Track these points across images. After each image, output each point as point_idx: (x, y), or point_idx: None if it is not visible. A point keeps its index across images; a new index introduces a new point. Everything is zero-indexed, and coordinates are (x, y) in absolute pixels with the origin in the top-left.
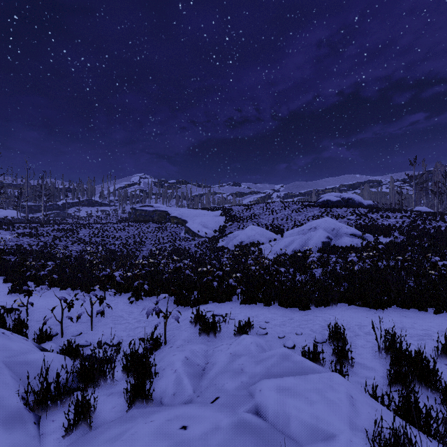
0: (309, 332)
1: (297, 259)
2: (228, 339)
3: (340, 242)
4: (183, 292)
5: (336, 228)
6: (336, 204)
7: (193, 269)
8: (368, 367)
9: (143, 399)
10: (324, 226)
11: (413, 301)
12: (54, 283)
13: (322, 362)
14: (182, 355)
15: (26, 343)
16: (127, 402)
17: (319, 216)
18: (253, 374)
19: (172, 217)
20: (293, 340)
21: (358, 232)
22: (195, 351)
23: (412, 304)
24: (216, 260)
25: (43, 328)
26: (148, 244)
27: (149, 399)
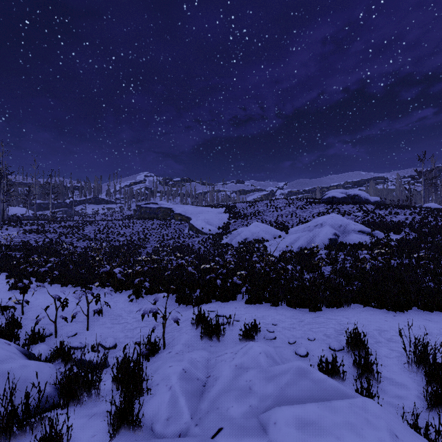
0: (322, 337)
1: (303, 256)
2: (232, 344)
3: (348, 239)
4: (185, 291)
5: (343, 225)
6: (342, 201)
7: (196, 266)
8: (397, 382)
9: (129, 425)
10: (331, 223)
11: (437, 303)
12: (55, 280)
13: (341, 375)
14: (179, 366)
15: (7, 348)
16: (108, 432)
17: (325, 212)
18: (264, 395)
19: (176, 214)
20: (305, 346)
21: (367, 229)
22: (195, 361)
23: (435, 306)
24: (220, 257)
25: (37, 328)
26: (152, 241)
27: (137, 425)
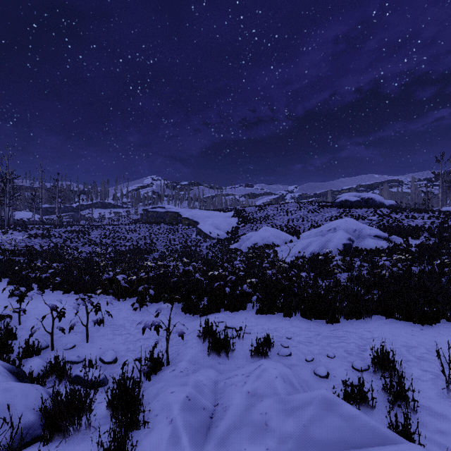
0: (343, 353)
1: (316, 262)
2: (243, 361)
3: (363, 244)
4: (192, 299)
5: (358, 229)
6: (356, 205)
7: (203, 273)
8: (437, 412)
9: None
10: (345, 227)
11: None
12: (57, 286)
13: (369, 402)
14: (183, 393)
15: None
16: None
17: (337, 216)
18: (284, 434)
19: (183, 218)
20: (325, 365)
21: (383, 234)
22: (201, 384)
23: None
24: (229, 263)
25: (33, 339)
26: (159, 246)
27: None
